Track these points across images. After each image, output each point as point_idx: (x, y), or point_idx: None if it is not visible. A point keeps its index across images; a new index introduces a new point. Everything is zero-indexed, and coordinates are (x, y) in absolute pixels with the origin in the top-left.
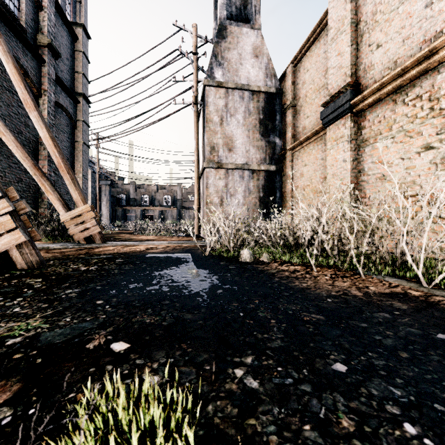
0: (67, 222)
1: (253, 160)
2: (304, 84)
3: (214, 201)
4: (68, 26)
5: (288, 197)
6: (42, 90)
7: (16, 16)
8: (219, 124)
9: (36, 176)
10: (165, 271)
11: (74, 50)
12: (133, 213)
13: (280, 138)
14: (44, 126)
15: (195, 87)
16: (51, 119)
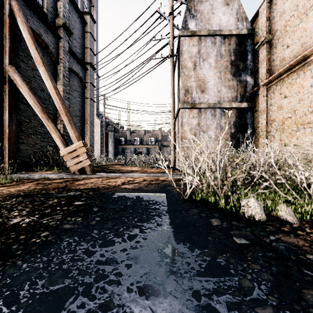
0: (65, 156)
1: (224, 99)
2: (283, 14)
3: (188, 138)
4: (79, 14)
5: (261, 131)
6: (59, 59)
7: (40, 5)
8: (192, 69)
9: (43, 119)
10: (116, 247)
11: (84, 32)
12: (129, 150)
13: (252, 76)
14: (49, 78)
15: (171, 42)
16: (66, 81)
